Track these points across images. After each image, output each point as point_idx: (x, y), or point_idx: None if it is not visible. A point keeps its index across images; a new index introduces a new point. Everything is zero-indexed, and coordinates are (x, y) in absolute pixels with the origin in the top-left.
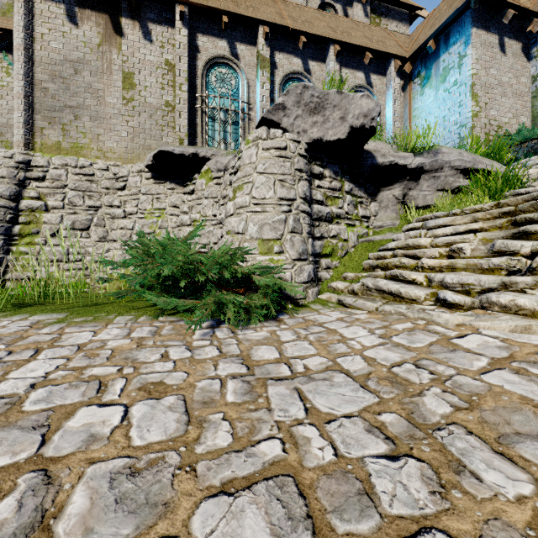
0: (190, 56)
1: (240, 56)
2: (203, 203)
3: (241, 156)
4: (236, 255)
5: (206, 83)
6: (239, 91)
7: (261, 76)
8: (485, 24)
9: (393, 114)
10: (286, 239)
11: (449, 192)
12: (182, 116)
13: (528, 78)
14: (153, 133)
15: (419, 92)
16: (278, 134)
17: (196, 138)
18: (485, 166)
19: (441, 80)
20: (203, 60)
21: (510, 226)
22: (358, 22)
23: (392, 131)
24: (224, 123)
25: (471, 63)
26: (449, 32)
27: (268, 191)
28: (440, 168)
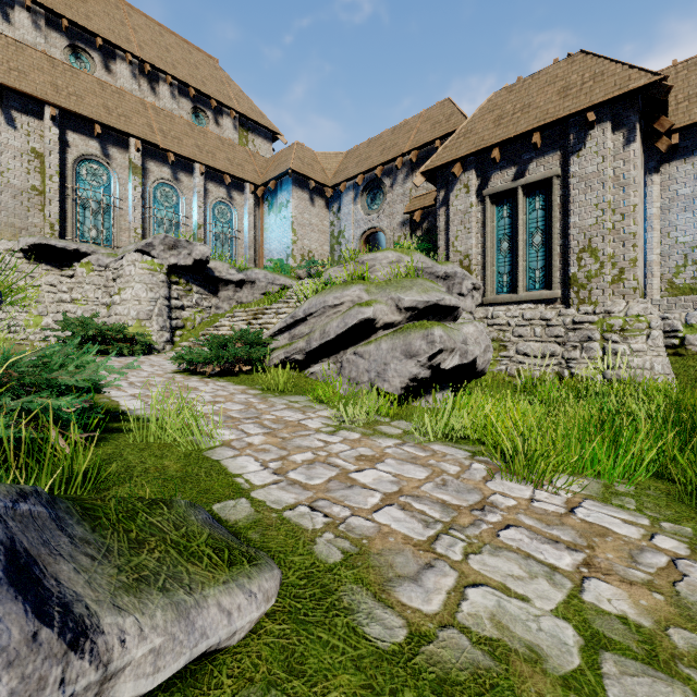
0: (59, 149)
1: (113, 157)
2: (85, 288)
3: (124, 269)
4: (126, 327)
5: (76, 175)
6: (112, 186)
7: (134, 181)
8: (301, 185)
9: (249, 225)
10: (154, 320)
11: (259, 295)
12: (53, 204)
13: (329, 222)
14: (18, 212)
15: (268, 213)
16: (149, 260)
17: (66, 222)
18: (281, 282)
19: (279, 211)
20: (73, 154)
21: (252, 319)
22: (225, 139)
23: (248, 238)
24: (95, 212)
25: (292, 209)
26: (282, 181)
27: (143, 293)
28: (254, 282)
